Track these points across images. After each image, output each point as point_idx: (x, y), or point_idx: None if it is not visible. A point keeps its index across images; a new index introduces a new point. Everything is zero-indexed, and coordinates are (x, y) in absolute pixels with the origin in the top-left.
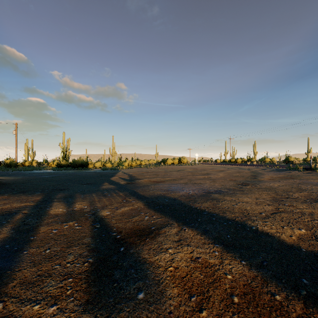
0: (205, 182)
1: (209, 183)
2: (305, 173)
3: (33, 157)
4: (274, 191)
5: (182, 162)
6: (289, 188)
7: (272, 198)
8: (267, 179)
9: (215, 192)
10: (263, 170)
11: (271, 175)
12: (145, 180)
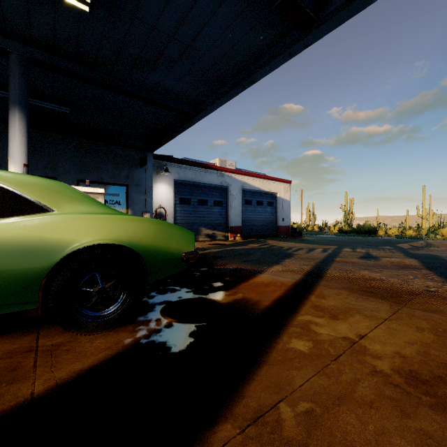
0: None
1: None
2: None
3: (314, 221)
4: None
5: None
6: None
7: None
8: None
9: None
10: None
11: None
12: (441, 248)
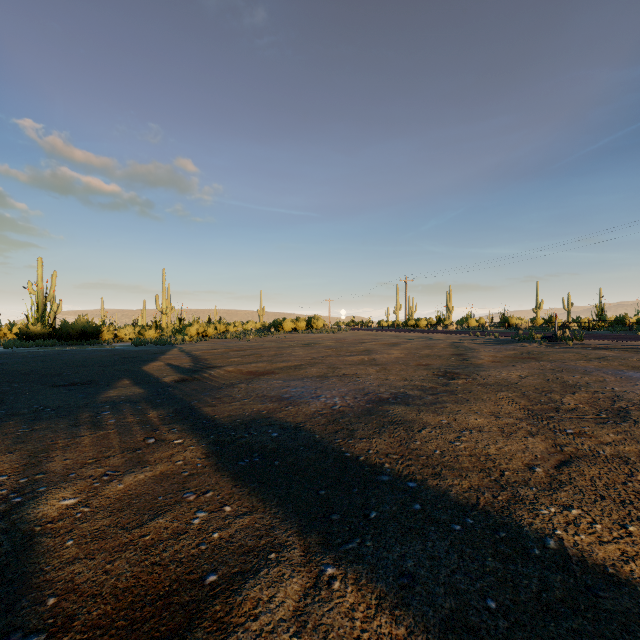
0: (366, 371)
1: (377, 375)
2: (548, 347)
3: None
4: (519, 392)
5: (313, 327)
6: (543, 381)
7: (526, 413)
8: (489, 362)
9: (394, 400)
10: (472, 341)
11: (491, 352)
12: (229, 369)
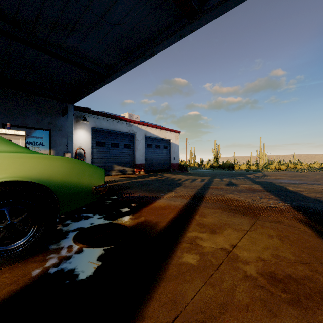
0: None
1: None
2: None
3: (194, 160)
4: None
5: None
6: None
7: None
8: None
9: (309, 184)
10: None
11: None
12: (272, 177)
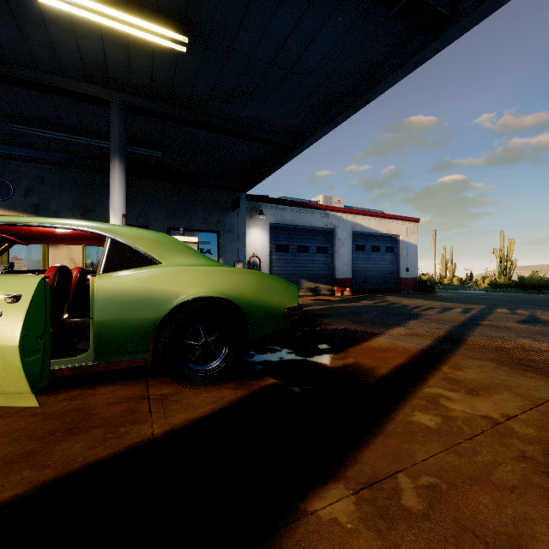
0: None
1: None
2: None
3: (452, 272)
4: None
5: None
6: None
7: None
8: None
9: None
10: None
11: None
12: None
